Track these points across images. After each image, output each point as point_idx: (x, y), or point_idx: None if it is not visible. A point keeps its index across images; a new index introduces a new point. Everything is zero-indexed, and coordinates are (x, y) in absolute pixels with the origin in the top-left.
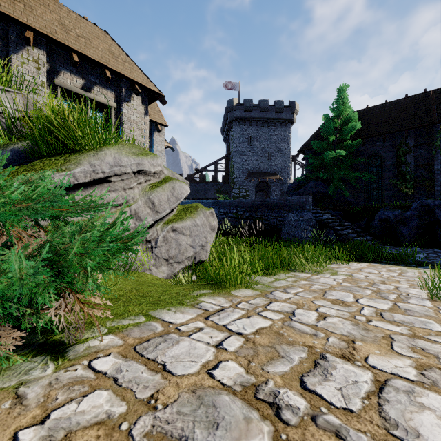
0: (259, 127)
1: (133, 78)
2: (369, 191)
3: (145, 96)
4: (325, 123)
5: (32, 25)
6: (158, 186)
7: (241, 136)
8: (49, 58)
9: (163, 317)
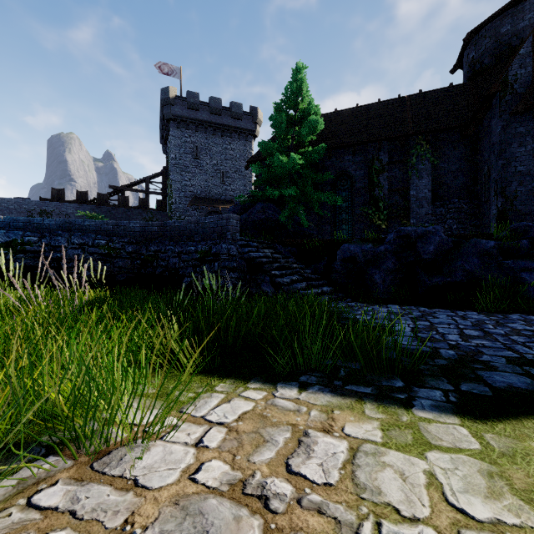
0: (209, 135)
1: None
2: (337, 224)
3: None
4: (276, 114)
5: None
6: None
7: (183, 144)
8: None
9: None
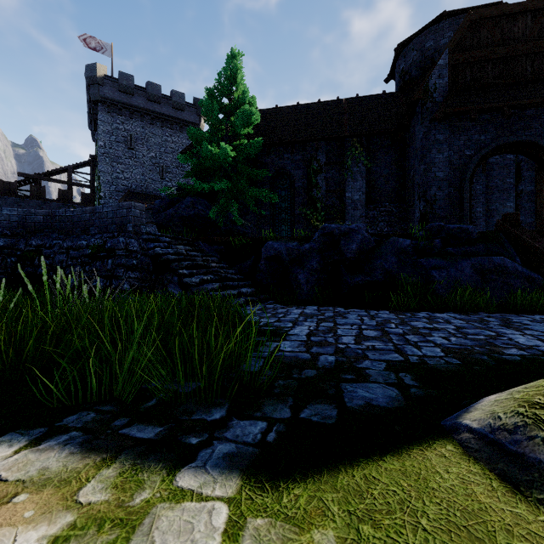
0: (146, 124)
1: None
2: (277, 224)
3: None
4: (207, 99)
5: None
6: None
7: (114, 131)
8: None
9: None
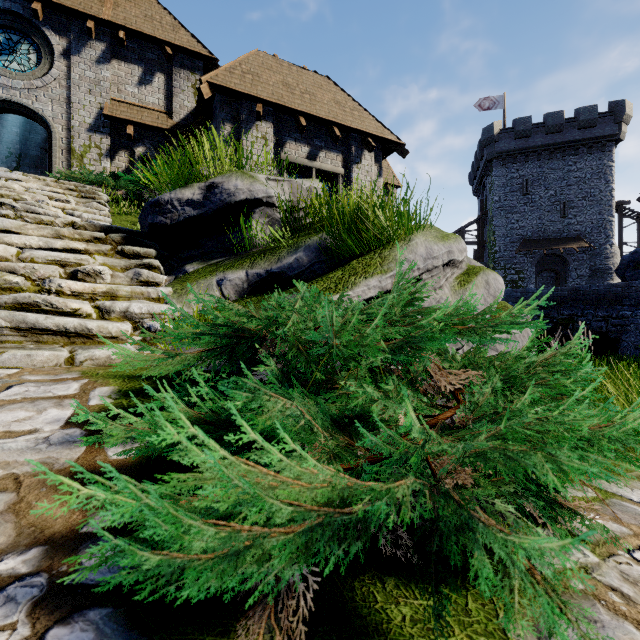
0: (544, 162)
1: (364, 129)
2: None
3: (378, 151)
4: None
5: (261, 96)
6: (469, 281)
7: (508, 182)
8: (275, 130)
9: (623, 494)
